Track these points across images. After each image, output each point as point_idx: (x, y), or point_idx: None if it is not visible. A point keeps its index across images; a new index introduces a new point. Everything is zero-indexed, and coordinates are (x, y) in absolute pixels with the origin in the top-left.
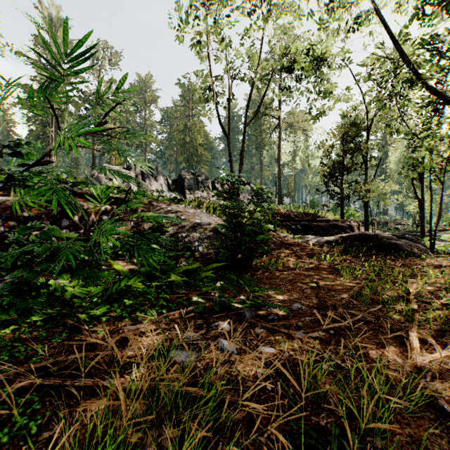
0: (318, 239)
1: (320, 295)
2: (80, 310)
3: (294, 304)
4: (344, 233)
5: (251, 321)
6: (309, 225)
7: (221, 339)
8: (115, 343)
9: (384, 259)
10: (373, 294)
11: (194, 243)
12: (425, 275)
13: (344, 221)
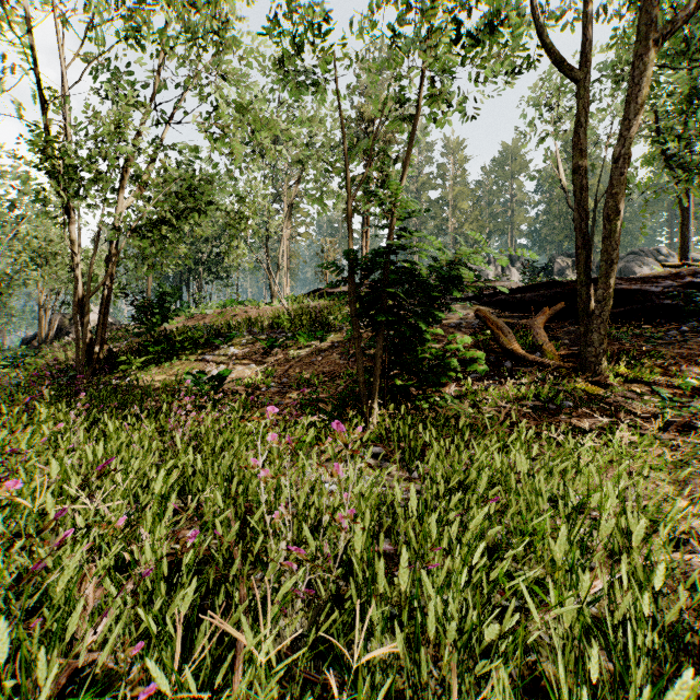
0: None
1: None
2: None
3: None
4: None
5: None
6: None
7: None
8: None
9: None
10: None
11: None
12: None
13: None
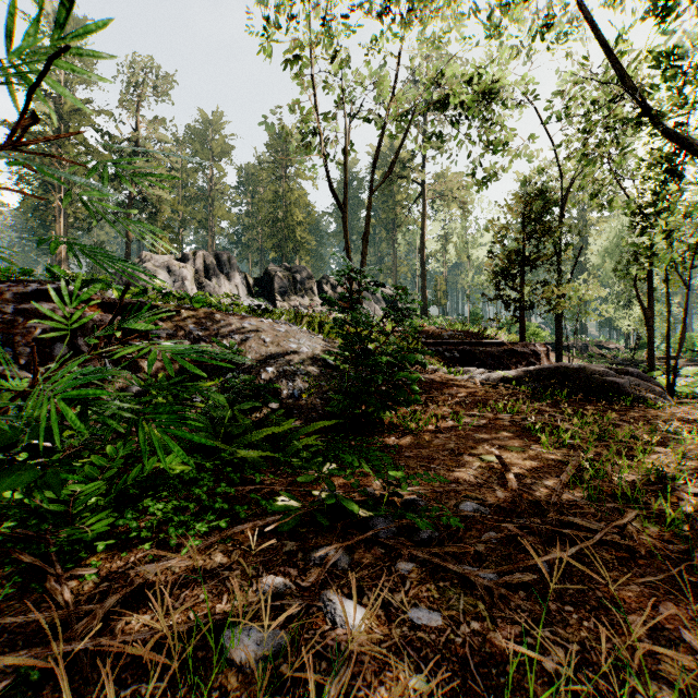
0: (490, 375)
1: (510, 485)
2: (60, 523)
3: (465, 503)
4: (526, 363)
5: (388, 543)
6: (472, 351)
7: (332, 596)
8: (115, 605)
9: (600, 410)
10: (598, 477)
11: (286, 384)
12: (672, 439)
13: (526, 345)
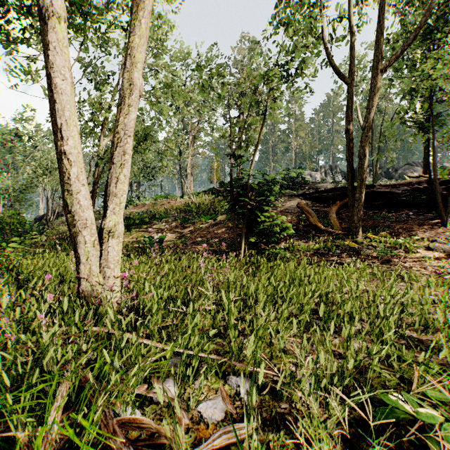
0: None
1: None
2: None
3: None
4: None
5: None
6: None
7: None
8: None
9: None
10: None
11: None
12: None
13: None
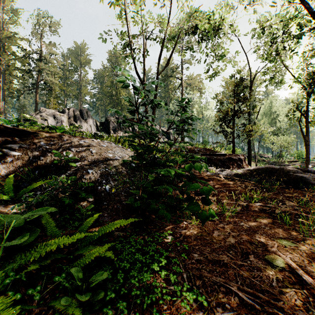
0: (227, 172)
1: None
2: None
3: None
4: (236, 164)
5: None
6: (210, 158)
7: None
8: None
9: (312, 197)
10: None
11: (101, 181)
12: None
13: (236, 155)
